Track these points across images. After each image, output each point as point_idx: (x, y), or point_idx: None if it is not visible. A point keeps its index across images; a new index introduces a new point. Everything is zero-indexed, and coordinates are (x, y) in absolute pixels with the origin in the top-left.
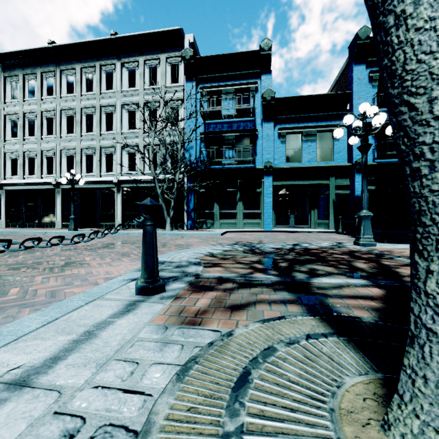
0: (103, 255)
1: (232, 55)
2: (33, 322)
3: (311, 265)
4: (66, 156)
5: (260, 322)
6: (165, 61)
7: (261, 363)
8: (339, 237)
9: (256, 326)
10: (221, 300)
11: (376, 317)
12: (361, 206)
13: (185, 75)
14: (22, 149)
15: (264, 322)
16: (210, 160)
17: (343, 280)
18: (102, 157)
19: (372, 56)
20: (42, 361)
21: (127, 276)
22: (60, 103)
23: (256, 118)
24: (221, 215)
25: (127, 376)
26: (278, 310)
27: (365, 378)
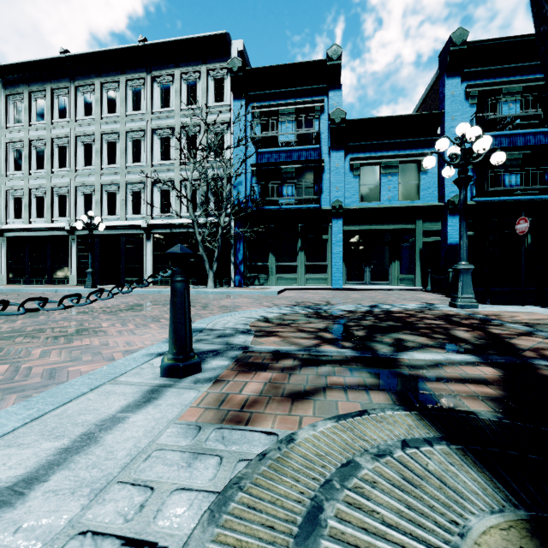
0: (125, 320)
1: (292, 66)
2: (11, 419)
3: (397, 334)
4: (83, 194)
5: (334, 419)
6: (207, 74)
7: (338, 490)
8: (428, 297)
9: (328, 427)
10: (277, 384)
11: (496, 410)
12: (459, 257)
13: (232, 91)
14: (27, 186)
15: (339, 420)
16: (264, 199)
17: (443, 355)
18: (128, 195)
19: (470, 66)
20: (10, 484)
21: (152, 350)
22: (75, 128)
23: (321, 145)
24: (278, 269)
25: (135, 512)
26: (358, 400)
27: (502, 518)
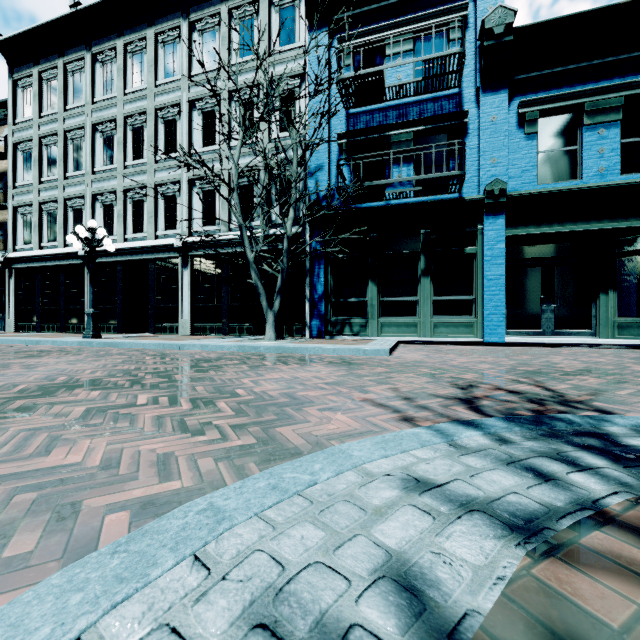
0: None
1: None
2: None
3: None
4: (102, 205)
5: None
6: (269, 4)
7: None
8: None
9: None
10: None
11: None
12: None
13: (307, 17)
14: (37, 199)
15: None
16: (361, 185)
17: None
18: (159, 203)
19: None
20: None
21: None
22: (92, 114)
23: (462, 88)
24: (383, 308)
25: None
26: None
27: None
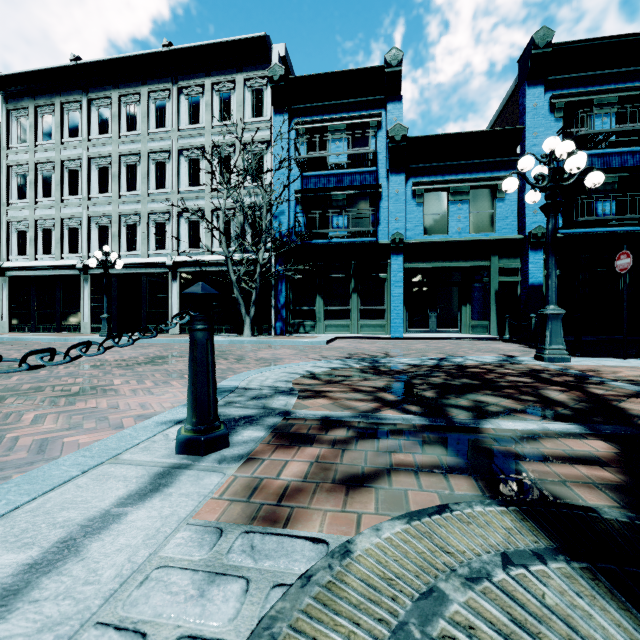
0: (142, 376)
1: (343, 74)
2: None
3: (475, 395)
4: (98, 226)
5: (404, 518)
6: (243, 84)
7: None
8: (507, 347)
9: (397, 531)
10: (327, 464)
11: (620, 504)
12: (547, 300)
13: (273, 104)
14: (33, 217)
15: (411, 520)
16: (311, 232)
17: (537, 424)
18: (150, 228)
19: (555, 73)
20: None
21: (169, 416)
22: (88, 149)
23: (378, 168)
24: (327, 314)
25: None
26: (433, 487)
27: None
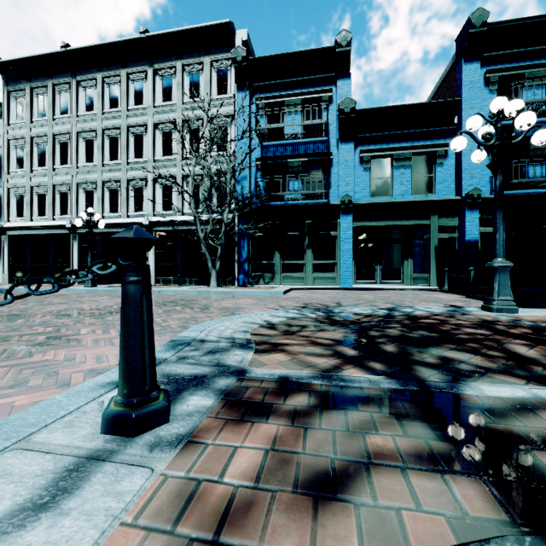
0: (110, 325)
1: (298, 55)
2: None
3: (438, 350)
4: (85, 191)
5: None
6: (210, 66)
7: None
8: (448, 297)
9: None
10: (285, 450)
11: None
12: (494, 253)
13: (236, 82)
14: (29, 184)
15: None
16: (269, 194)
17: (525, 389)
18: (130, 192)
19: (490, 50)
20: None
21: (114, 375)
22: (76, 124)
23: (330, 137)
24: (284, 267)
25: None
26: (432, 498)
27: None
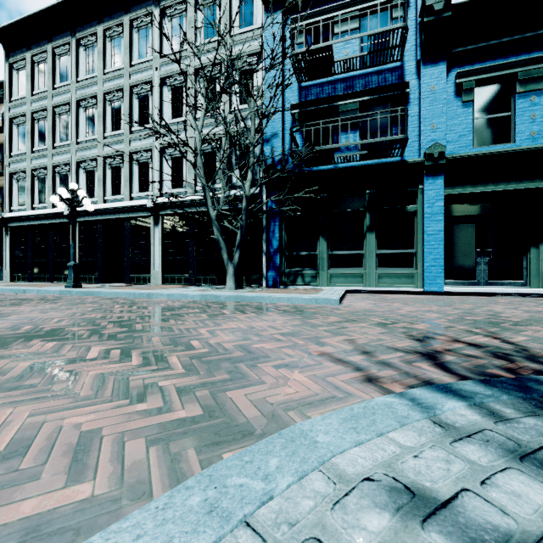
0: None
1: None
2: None
3: None
4: (85, 171)
5: None
6: None
7: None
8: None
9: None
10: None
11: None
12: None
13: (263, 0)
14: (29, 166)
15: None
16: (312, 149)
17: None
18: (133, 168)
19: None
20: None
21: None
22: (76, 91)
23: (404, 62)
24: (332, 260)
25: None
26: None
27: None
